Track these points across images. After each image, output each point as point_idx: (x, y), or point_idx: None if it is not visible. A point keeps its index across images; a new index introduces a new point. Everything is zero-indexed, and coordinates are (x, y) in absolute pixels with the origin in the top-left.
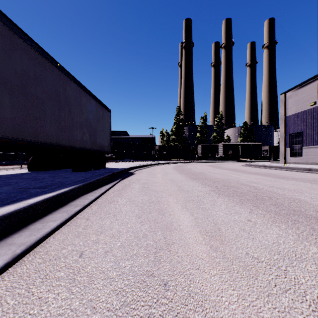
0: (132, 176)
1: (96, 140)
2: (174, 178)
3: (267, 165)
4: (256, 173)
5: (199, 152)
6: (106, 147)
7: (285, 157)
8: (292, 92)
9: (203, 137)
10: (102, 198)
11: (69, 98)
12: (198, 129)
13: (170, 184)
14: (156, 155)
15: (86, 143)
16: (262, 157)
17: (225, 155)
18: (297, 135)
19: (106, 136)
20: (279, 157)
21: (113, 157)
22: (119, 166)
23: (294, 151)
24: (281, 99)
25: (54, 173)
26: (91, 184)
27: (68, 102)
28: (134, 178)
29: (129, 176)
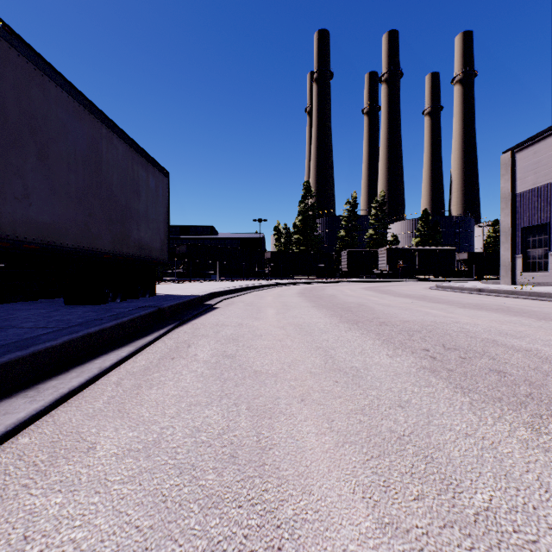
0: (210, 314)
1: (129, 233)
2: (306, 321)
3: (485, 288)
4: (479, 306)
5: (345, 263)
6: (155, 251)
7: (512, 272)
8: (528, 148)
9: (352, 238)
10: (51, 419)
11: (39, 119)
12: (342, 223)
13: (298, 342)
14: (266, 269)
15: (97, 239)
16: (457, 272)
17: (390, 270)
18: (537, 230)
19: (156, 227)
20: (501, 272)
21: (187, 272)
22: (188, 290)
23: (532, 261)
24: (504, 161)
25: (8, 311)
26: (52, 353)
27: (36, 130)
28: (210, 321)
29: (201, 315)
